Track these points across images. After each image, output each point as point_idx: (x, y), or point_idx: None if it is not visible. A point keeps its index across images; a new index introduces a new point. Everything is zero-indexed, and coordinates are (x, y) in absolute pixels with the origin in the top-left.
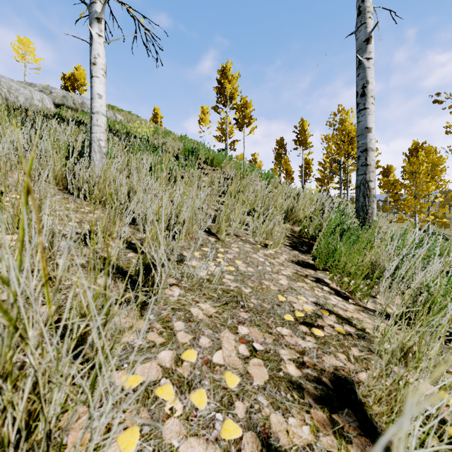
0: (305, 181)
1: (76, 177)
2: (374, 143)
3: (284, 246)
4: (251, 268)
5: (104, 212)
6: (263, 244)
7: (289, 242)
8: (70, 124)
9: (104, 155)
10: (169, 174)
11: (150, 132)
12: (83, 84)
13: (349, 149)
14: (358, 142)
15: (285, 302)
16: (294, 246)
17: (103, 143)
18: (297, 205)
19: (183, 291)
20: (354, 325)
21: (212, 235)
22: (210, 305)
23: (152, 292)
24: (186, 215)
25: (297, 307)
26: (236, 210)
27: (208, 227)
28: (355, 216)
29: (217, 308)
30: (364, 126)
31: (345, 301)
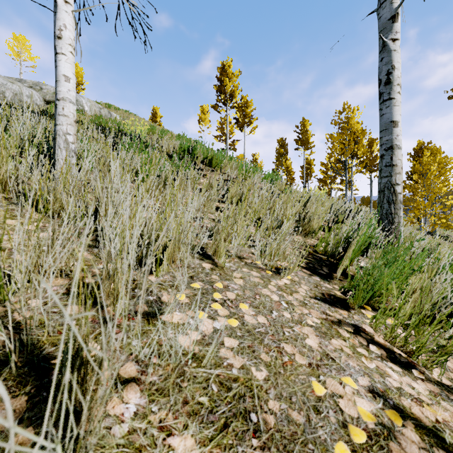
0: (306, 181)
1: (20, 182)
2: (401, 140)
3: (301, 269)
4: (263, 317)
5: (61, 229)
6: (274, 268)
7: (305, 262)
8: (42, 117)
9: (73, 153)
10: (160, 175)
11: (145, 130)
12: (81, 83)
13: (355, 149)
14: (381, 138)
15: (326, 398)
16: (312, 267)
17: (71, 138)
18: (309, 212)
19: (147, 398)
20: (452, 448)
21: (208, 259)
22: (193, 439)
23: (80, 415)
24: (170, 234)
25: (348, 410)
26: (239, 222)
27: (203, 245)
28: (378, 225)
29: (208, 449)
30: (389, 119)
31: (408, 374)
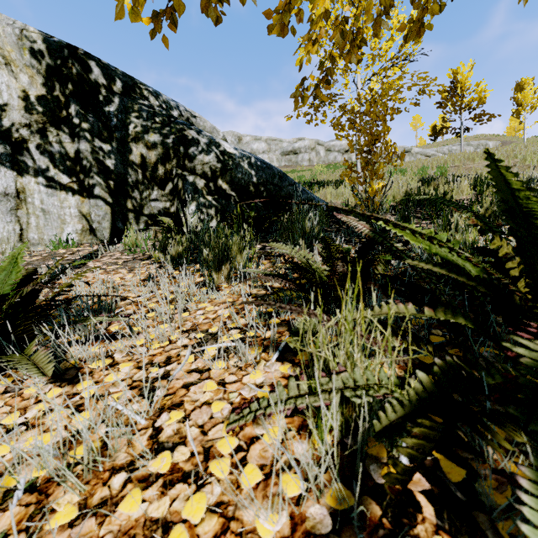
0: None
1: None
2: None
3: None
4: None
5: None
6: None
7: None
8: None
9: None
10: None
11: None
12: (446, 125)
13: None
14: None
15: None
16: None
17: None
18: None
19: None
20: None
21: None
22: None
23: None
24: None
25: None
26: None
27: None
28: None
29: None
30: None
31: None
